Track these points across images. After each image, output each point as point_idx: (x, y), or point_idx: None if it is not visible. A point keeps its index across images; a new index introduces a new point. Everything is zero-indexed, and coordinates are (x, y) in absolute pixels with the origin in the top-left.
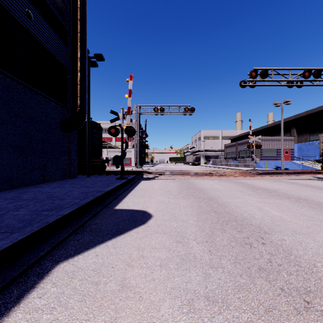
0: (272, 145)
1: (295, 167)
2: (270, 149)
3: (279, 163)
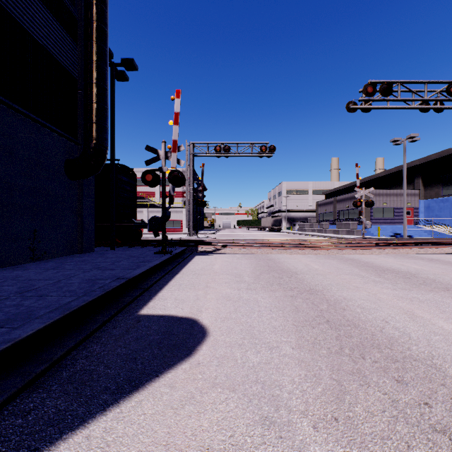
0: (388, 202)
1: (422, 235)
2: (384, 208)
3: (398, 229)
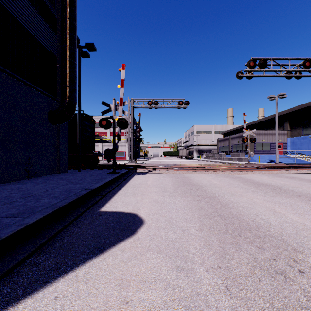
0: (265, 139)
1: (289, 161)
2: (263, 143)
3: (272, 157)
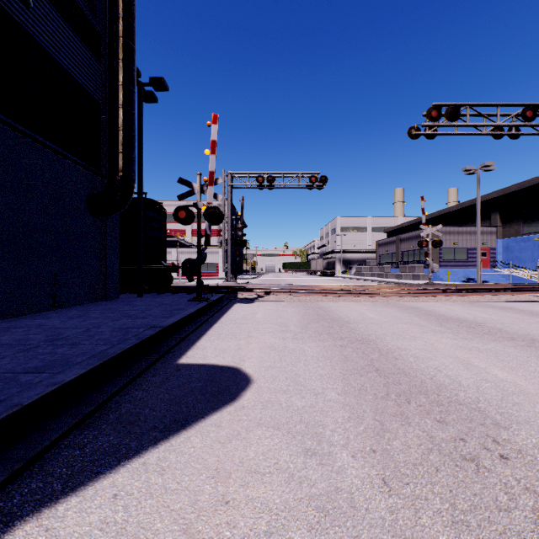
0: (459, 242)
1: (499, 280)
2: (455, 249)
3: (471, 273)
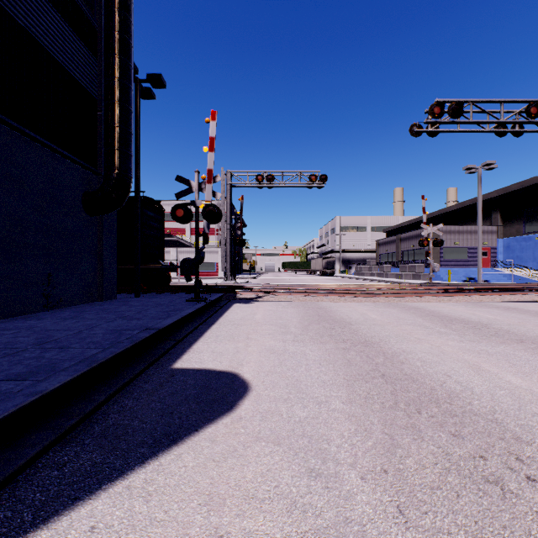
0: (460, 241)
1: (500, 279)
2: (456, 248)
3: (472, 272)
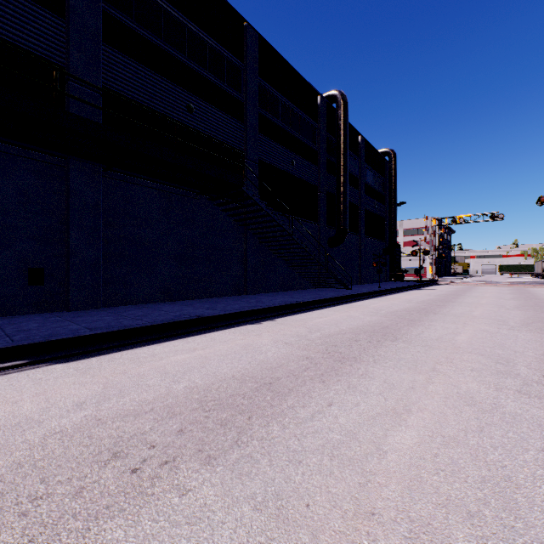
0: None
1: None
2: None
3: None
